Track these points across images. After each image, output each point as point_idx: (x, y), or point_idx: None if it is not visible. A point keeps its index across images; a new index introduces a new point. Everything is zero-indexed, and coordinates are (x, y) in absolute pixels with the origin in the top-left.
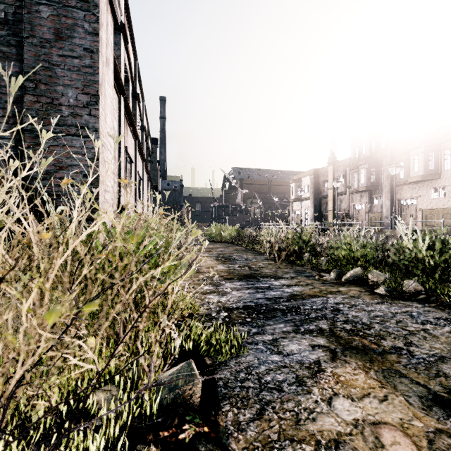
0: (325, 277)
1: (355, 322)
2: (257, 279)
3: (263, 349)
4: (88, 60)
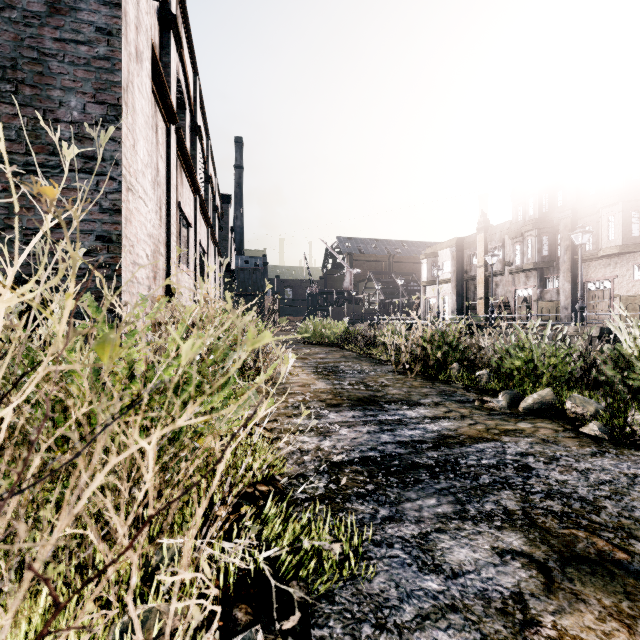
0: (490, 403)
1: (566, 495)
2: (380, 406)
3: (404, 560)
4: (103, 48)
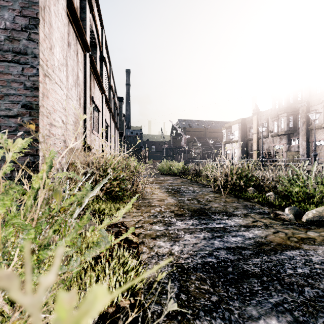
0: (282, 216)
1: None
2: (209, 216)
3: None
4: None
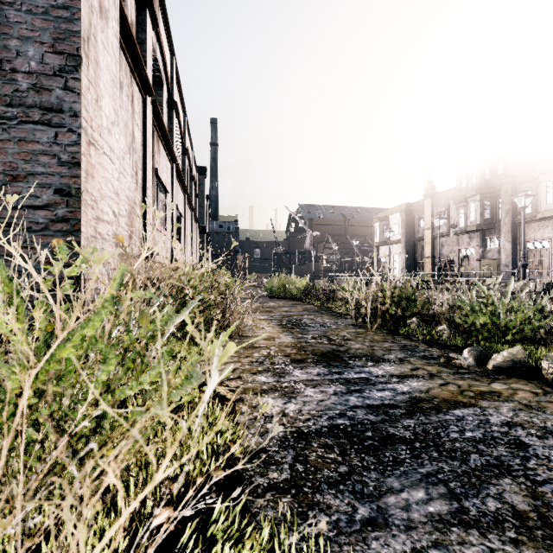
0: (457, 361)
1: None
2: (344, 362)
3: None
4: None
